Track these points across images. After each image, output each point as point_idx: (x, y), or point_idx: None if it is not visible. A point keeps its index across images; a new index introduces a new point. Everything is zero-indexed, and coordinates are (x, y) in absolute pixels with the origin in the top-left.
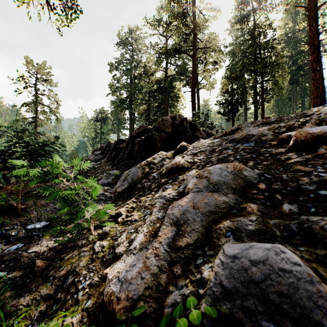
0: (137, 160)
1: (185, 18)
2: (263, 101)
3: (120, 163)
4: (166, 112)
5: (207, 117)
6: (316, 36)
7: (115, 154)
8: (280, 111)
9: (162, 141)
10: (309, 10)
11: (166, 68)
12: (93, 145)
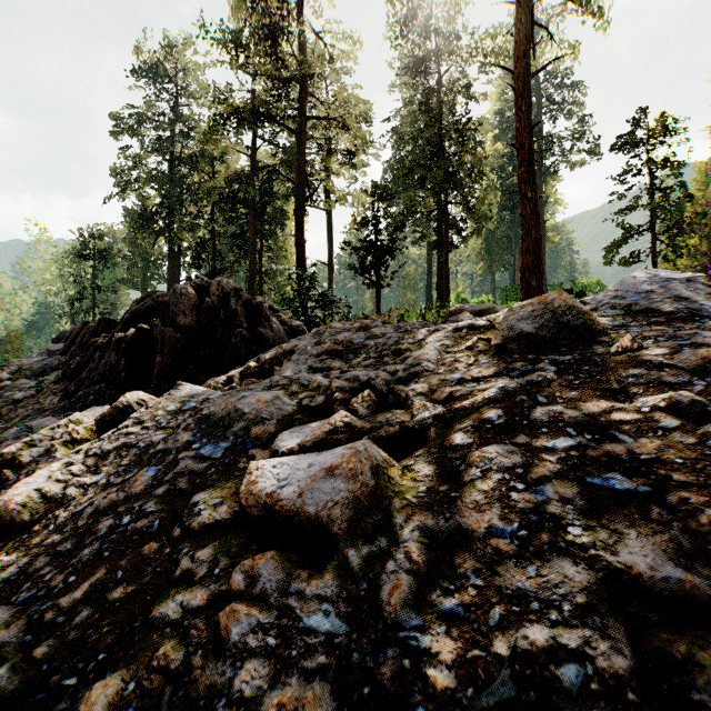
0: (102, 395)
1: (277, 43)
2: (448, 246)
3: (77, 393)
4: (254, 250)
5: (315, 279)
6: (527, 130)
7: (81, 363)
8: (493, 260)
9: (168, 347)
10: (516, 78)
11: (254, 148)
12: (72, 319)
